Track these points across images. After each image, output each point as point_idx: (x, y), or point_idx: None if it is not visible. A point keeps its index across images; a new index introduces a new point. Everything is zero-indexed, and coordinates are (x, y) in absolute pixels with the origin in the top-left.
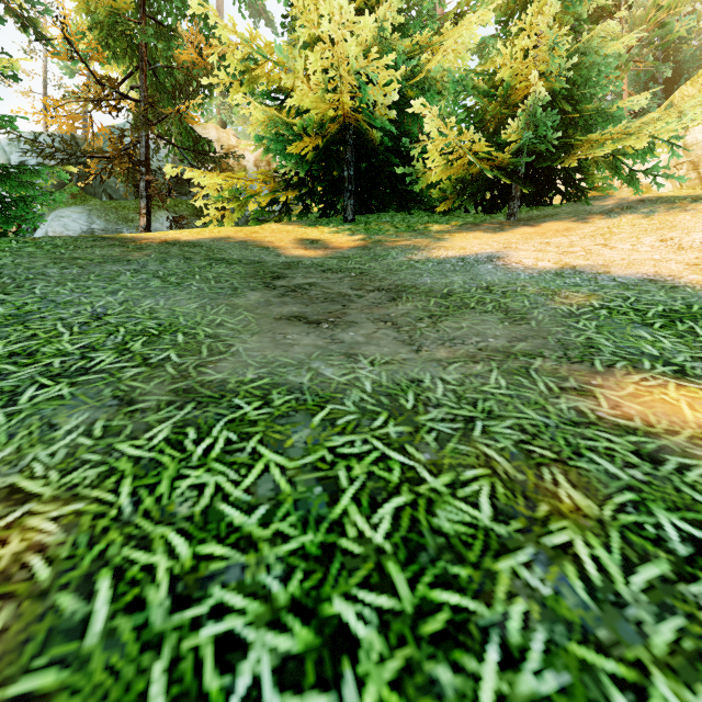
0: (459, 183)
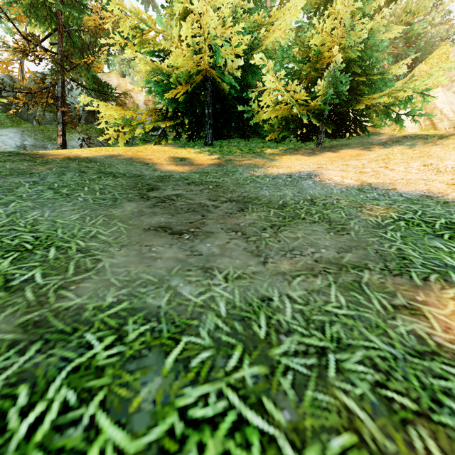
0: (284, 121)
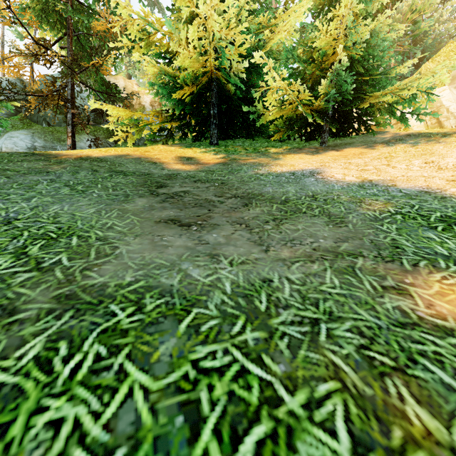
0: (288, 120)
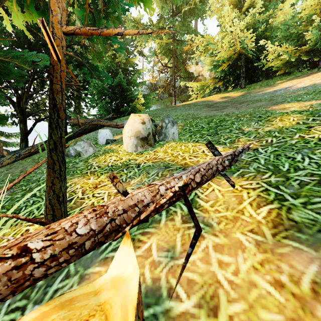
0: (287, 62)
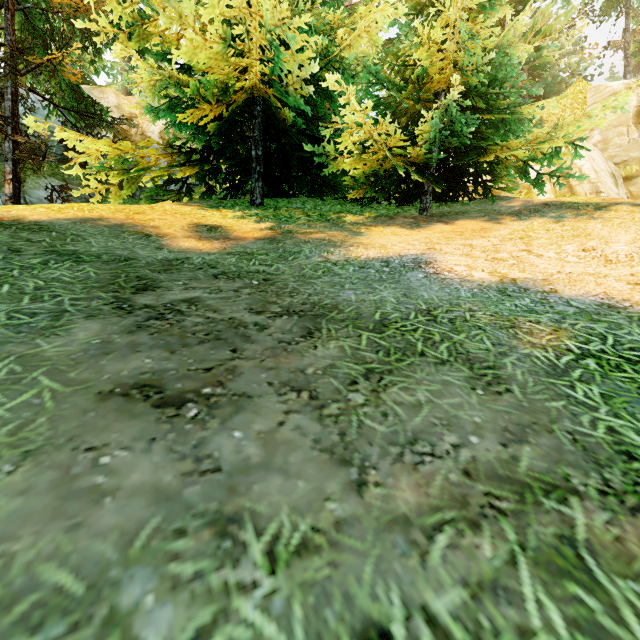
0: (374, 173)
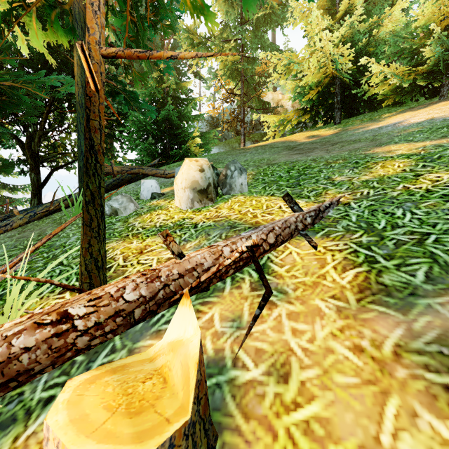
0: (398, 88)
